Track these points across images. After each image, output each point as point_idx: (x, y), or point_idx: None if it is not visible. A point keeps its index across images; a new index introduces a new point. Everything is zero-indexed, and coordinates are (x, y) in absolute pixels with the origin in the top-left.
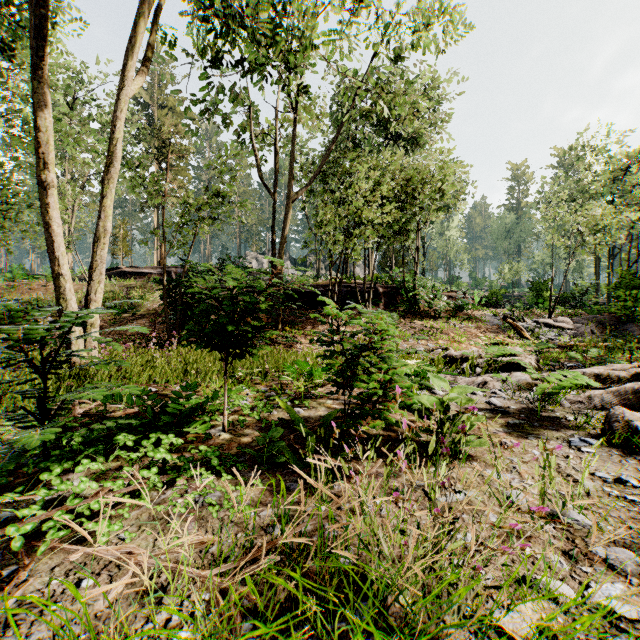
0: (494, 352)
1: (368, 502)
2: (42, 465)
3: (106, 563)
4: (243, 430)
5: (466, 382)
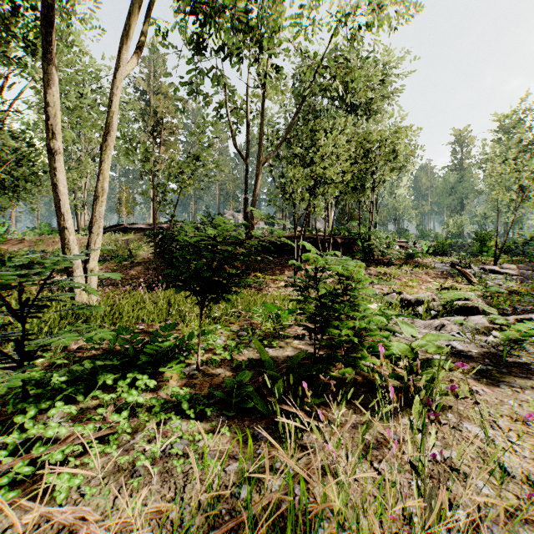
0: (449, 296)
1: (347, 479)
2: (19, 406)
3: (60, 526)
4: (215, 369)
5: (424, 325)
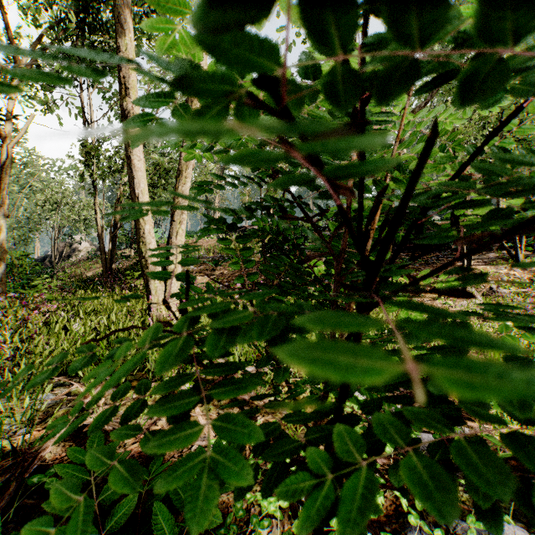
0: None
1: None
2: None
3: None
4: None
5: None
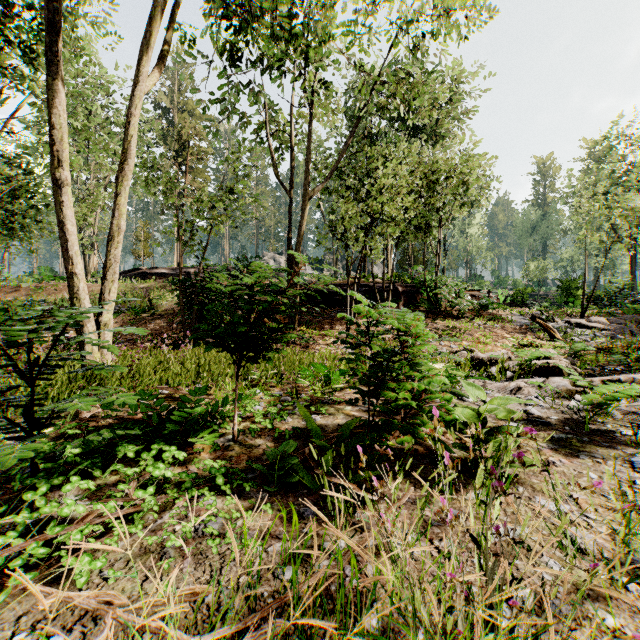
0: (527, 355)
1: (401, 553)
2: (28, 482)
3: (81, 613)
4: (254, 440)
5: (497, 387)
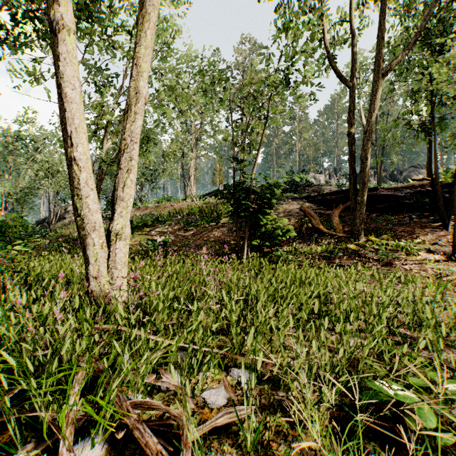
0: None
1: None
2: None
3: None
4: None
5: None
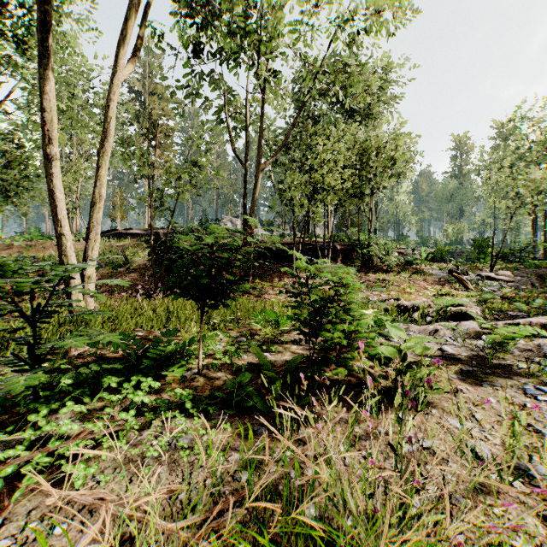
0: (443, 302)
1: (334, 457)
2: (31, 406)
3: (80, 507)
4: (216, 373)
5: (418, 330)
